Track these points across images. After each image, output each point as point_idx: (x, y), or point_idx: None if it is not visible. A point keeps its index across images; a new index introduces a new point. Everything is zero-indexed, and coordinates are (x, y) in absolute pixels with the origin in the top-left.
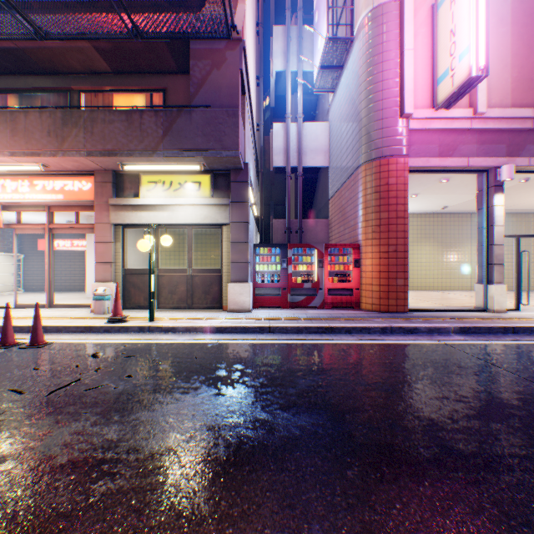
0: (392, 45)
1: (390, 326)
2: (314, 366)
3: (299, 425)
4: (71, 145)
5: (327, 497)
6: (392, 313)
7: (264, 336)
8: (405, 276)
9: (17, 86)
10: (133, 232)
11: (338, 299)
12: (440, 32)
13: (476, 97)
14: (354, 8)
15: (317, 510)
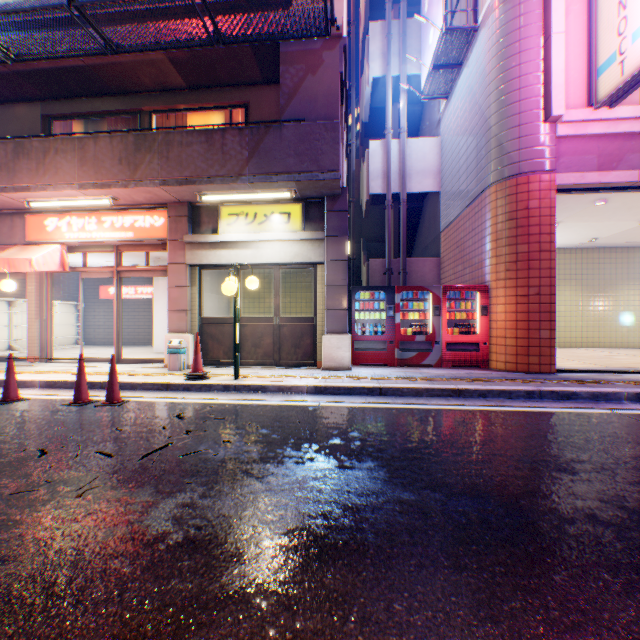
0: (533, 29)
1: (539, 390)
2: (453, 437)
3: (462, 510)
4: (144, 174)
5: (538, 610)
6: (533, 374)
7: (374, 399)
8: (552, 326)
9: (83, 110)
10: (209, 275)
11: (459, 355)
12: (601, 7)
13: None
14: None
15: (531, 626)
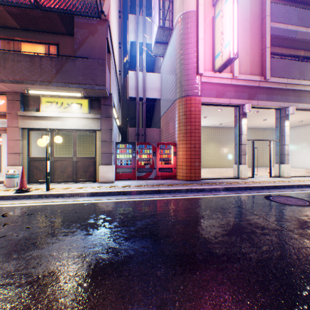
0: (193, 35)
1: (191, 188)
2: (147, 213)
3: (134, 248)
4: None
5: (144, 288)
6: (193, 181)
7: (120, 197)
8: (199, 161)
9: None
10: (36, 133)
11: (164, 173)
12: (216, 32)
13: (234, 68)
14: (173, 12)
15: (138, 296)
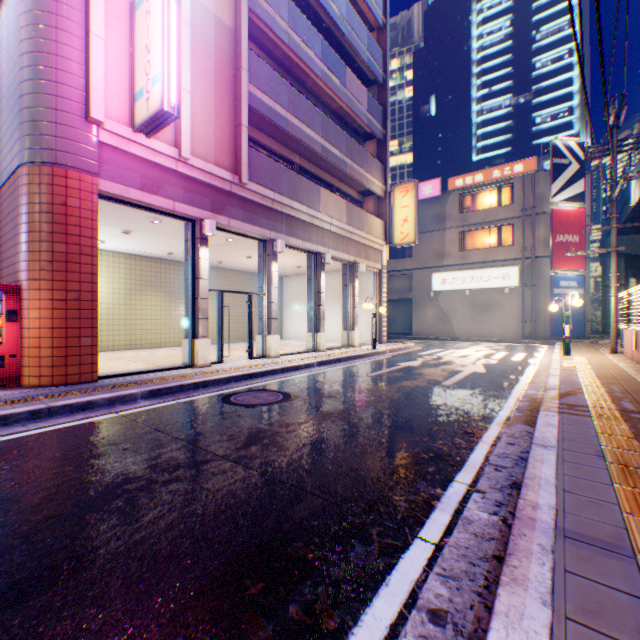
0: (76, 15)
1: (50, 407)
2: None
3: None
4: None
5: None
6: (75, 385)
7: None
8: (97, 333)
9: None
10: None
11: None
12: (139, 41)
13: (182, 139)
14: None
15: None
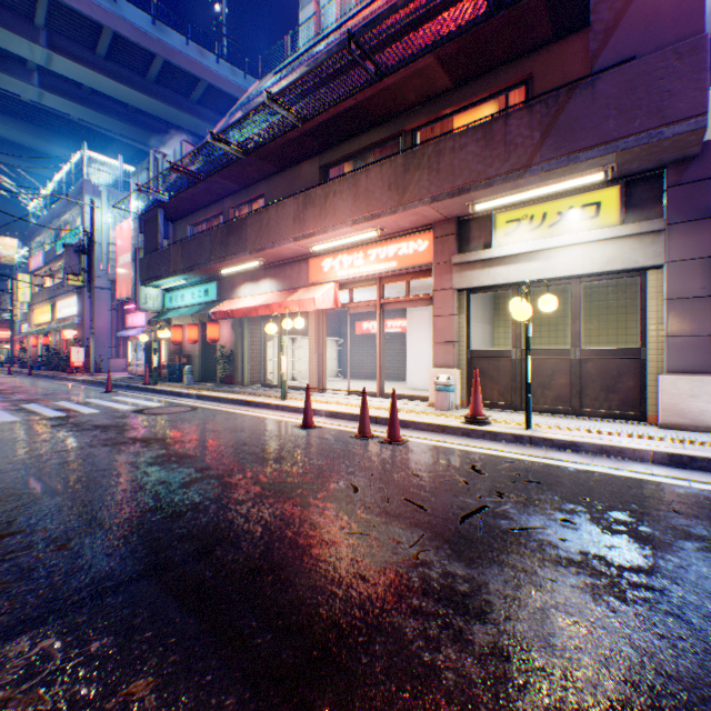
0: None
1: None
2: None
3: None
4: (411, 195)
5: None
6: None
7: None
8: None
9: (350, 151)
10: (472, 301)
11: None
12: None
13: None
14: None
15: None
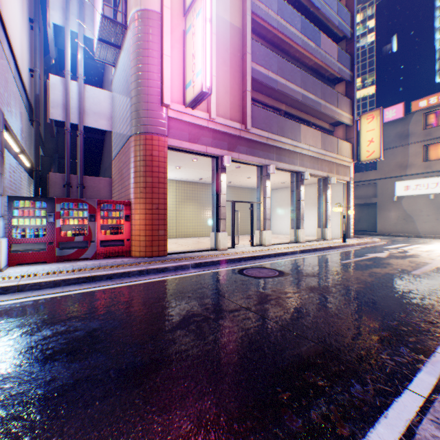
0: (156, 47)
1: (147, 268)
2: (53, 319)
3: None
4: None
5: None
6: (156, 257)
7: (7, 297)
8: (166, 228)
9: None
10: None
11: (111, 249)
12: (188, 53)
13: (211, 107)
14: (128, 2)
15: None
